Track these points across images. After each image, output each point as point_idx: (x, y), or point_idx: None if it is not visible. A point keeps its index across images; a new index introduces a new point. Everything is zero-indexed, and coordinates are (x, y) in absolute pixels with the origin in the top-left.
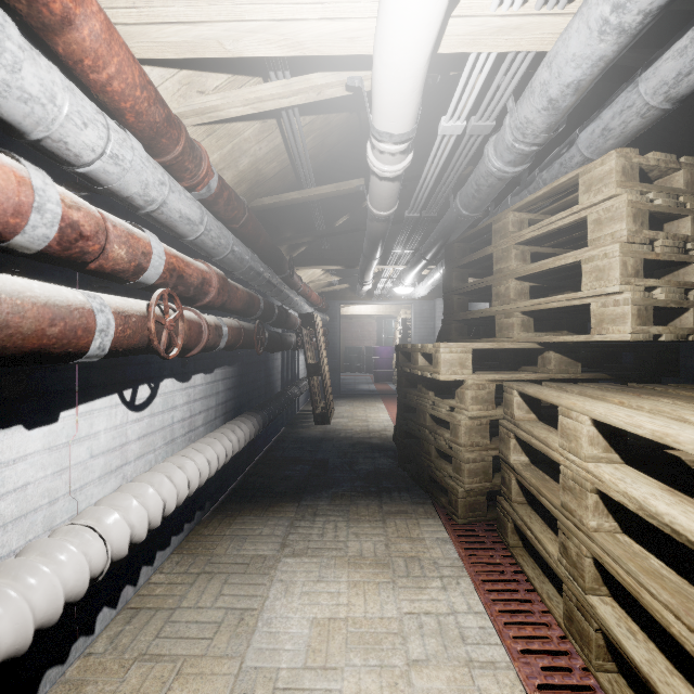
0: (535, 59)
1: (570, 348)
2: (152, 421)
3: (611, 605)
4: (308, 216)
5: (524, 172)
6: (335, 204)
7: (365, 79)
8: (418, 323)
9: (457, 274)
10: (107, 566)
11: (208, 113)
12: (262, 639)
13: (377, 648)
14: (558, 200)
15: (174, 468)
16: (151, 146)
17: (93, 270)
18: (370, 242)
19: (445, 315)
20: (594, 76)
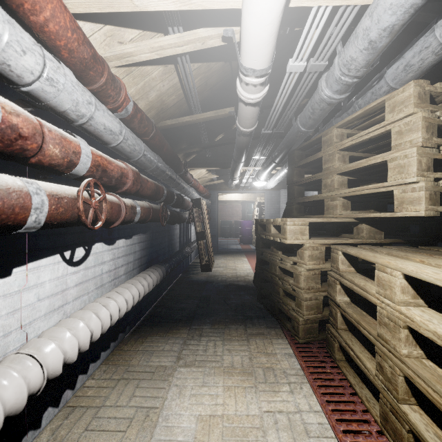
0: (355, 17)
1: (377, 222)
2: (86, 272)
3: (418, 413)
4: (197, 134)
5: (344, 101)
6: (215, 126)
7: (236, 33)
8: (268, 205)
9: (296, 172)
10: (44, 384)
11: (126, 57)
12: (162, 432)
13: (245, 440)
14: (368, 119)
15: (100, 307)
16: (82, 77)
17: (34, 164)
18: (238, 150)
19: (288, 199)
20: (405, 21)
